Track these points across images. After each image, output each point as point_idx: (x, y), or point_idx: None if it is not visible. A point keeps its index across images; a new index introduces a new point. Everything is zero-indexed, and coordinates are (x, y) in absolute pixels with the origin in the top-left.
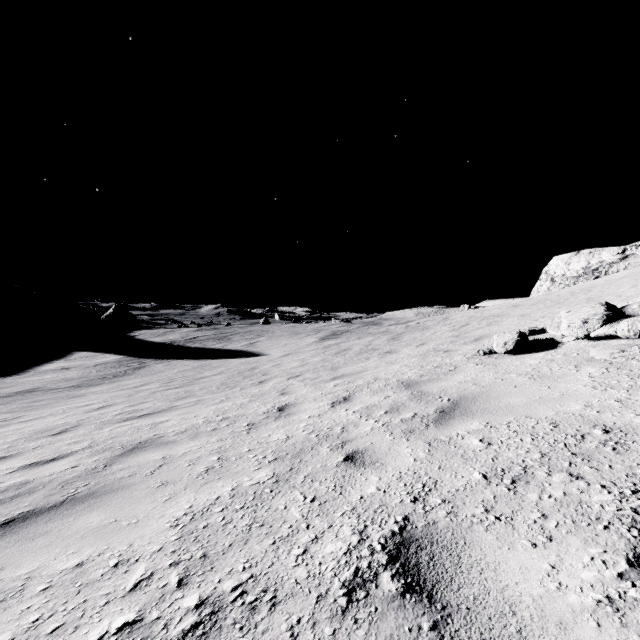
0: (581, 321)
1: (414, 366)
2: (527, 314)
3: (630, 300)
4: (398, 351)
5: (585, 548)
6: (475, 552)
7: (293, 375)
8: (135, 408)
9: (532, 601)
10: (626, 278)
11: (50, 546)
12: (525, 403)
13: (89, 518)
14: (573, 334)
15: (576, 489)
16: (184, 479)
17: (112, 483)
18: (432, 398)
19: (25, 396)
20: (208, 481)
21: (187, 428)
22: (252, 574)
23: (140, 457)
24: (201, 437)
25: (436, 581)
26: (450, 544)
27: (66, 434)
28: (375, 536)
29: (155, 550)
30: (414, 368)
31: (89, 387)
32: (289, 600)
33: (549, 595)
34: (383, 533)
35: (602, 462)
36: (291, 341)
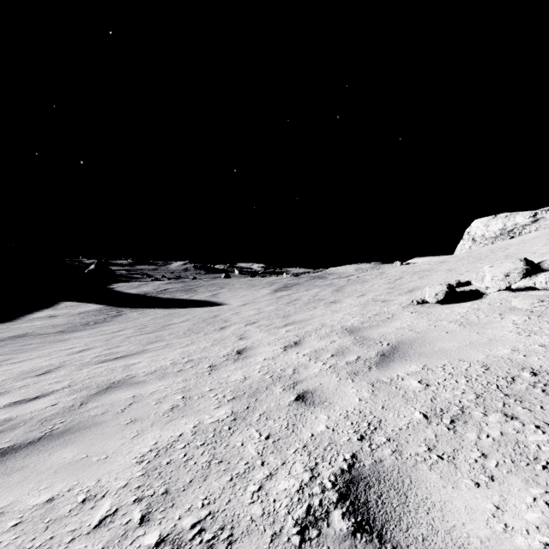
0: (503, 274)
1: (356, 314)
2: (453, 269)
3: (544, 256)
4: (341, 301)
5: (527, 488)
6: (421, 491)
7: (250, 322)
8: (111, 351)
9: (480, 543)
10: (538, 238)
11: (25, 481)
12: (457, 347)
13: (63, 454)
14: (496, 286)
15: (512, 429)
16: (151, 417)
17: (86, 420)
18: (373, 343)
19: (16, 340)
20: (173, 419)
21: (156, 369)
22: (210, 511)
23: (113, 396)
24: (168, 377)
25: (385, 520)
26: (397, 482)
27: (49, 374)
28: (325, 473)
29: (121, 486)
30: (356, 316)
31: (73, 332)
32: (245, 538)
33: (496, 537)
34: (333, 470)
35: (534, 403)
36: (248, 292)
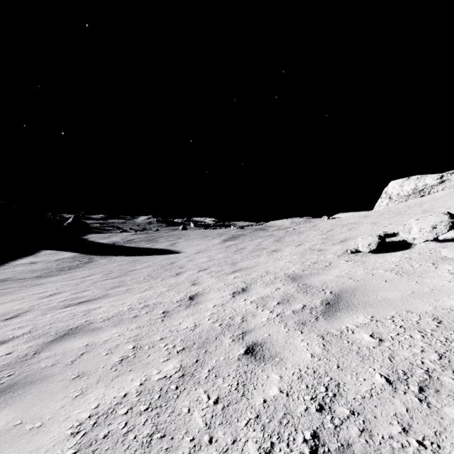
0: (431, 227)
1: (296, 262)
2: (377, 222)
3: None
4: (282, 250)
5: None
6: None
7: (202, 268)
8: (77, 295)
9: None
10: (448, 196)
11: None
12: (401, 297)
13: None
14: (423, 237)
15: None
16: (99, 370)
17: (34, 373)
18: (316, 290)
19: None
20: (120, 373)
21: (113, 315)
22: None
23: (67, 344)
24: (123, 324)
25: None
26: None
27: (16, 319)
28: None
29: None
30: (296, 264)
31: (48, 277)
32: None
33: None
34: None
35: None
36: (202, 242)
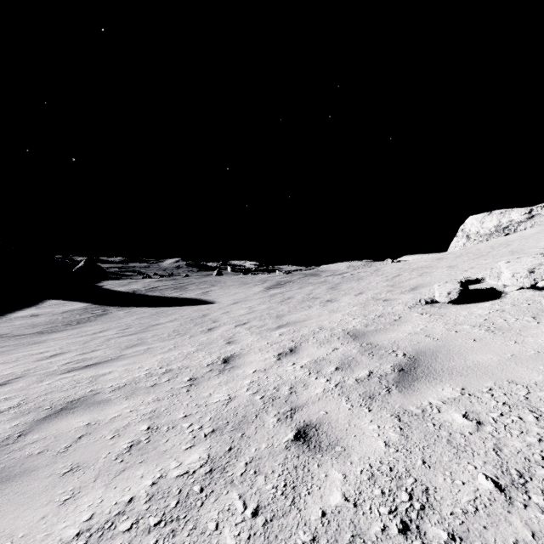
0: (527, 271)
1: (357, 315)
2: (454, 266)
3: None
4: (338, 300)
5: None
6: None
7: (240, 322)
8: (85, 357)
9: None
10: (541, 233)
11: None
12: (498, 362)
13: None
14: (517, 284)
15: None
16: (99, 461)
17: (14, 465)
18: (385, 352)
19: None
20: (127, 466)
21: (126, 383)
22: None
23: (63, 423)
24: (137, 395)
25: None
26: None
27: (3, 387)
28: None
29: None
30: (357, 317)
31: (51, 333)
32: None
33: None
34: None
35: None
36: (240, 290)
